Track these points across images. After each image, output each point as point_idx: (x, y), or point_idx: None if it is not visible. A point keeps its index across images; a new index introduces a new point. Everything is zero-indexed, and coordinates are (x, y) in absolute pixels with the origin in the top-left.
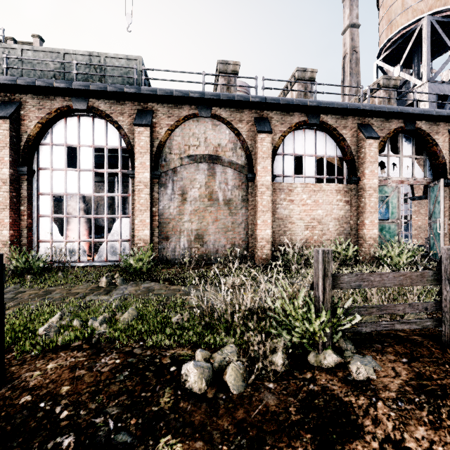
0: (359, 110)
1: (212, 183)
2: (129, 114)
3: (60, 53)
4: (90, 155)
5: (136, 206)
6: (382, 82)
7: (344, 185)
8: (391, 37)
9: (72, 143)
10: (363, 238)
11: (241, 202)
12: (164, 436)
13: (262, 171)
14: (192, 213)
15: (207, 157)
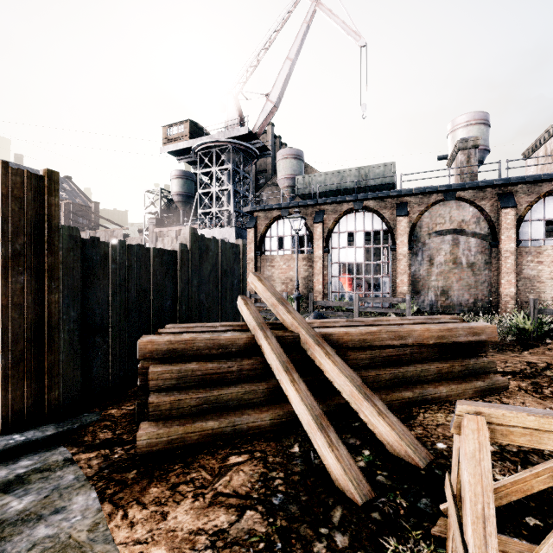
0: None
1: (456, 250)
2: (390, 207)
3: (341, 172)
4: (362, 237)
5: (397, 270)
6: None
7: None
8: None
9: (351, 230)
10: None
11: (484, 265)
12: None
13: (506, 239)
14: (438, 274)
15: (451, 231)
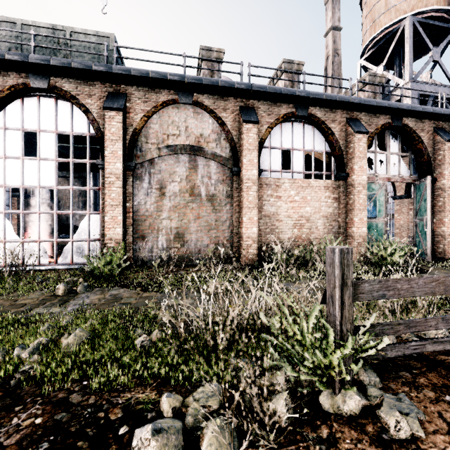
0: (348, 102)
1: (194, 176)
2: (99, 96)
3: (17, 23)
4: (52, 142)
5: (106, 201)
6: (368, 79)
7: (332, 182)
8: (374, 36)
9: (31, 128)
10: (352, 237)
11: (225, 198)
12: None
13: (248, 164)
14: (171, 209)
15: (188, 147)
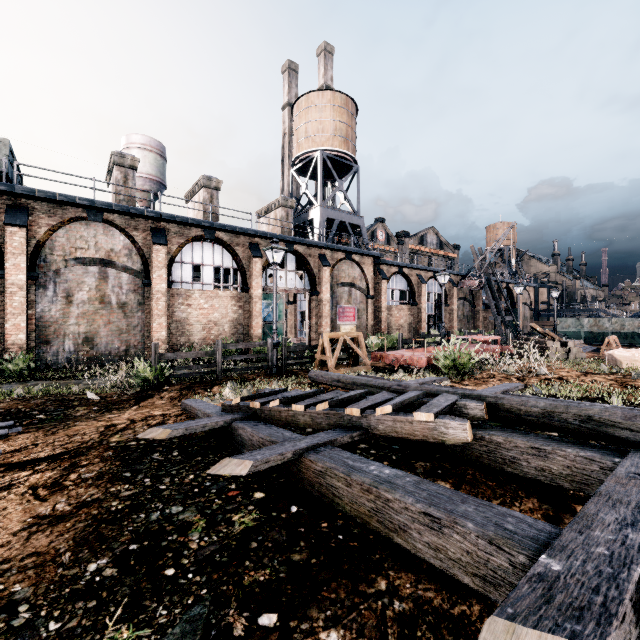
0: (247, 233)
1: (104, 286)
2: None
3: None
4: None
5: (8, 309)
6: (281, 202)
7: (238, 293)
8: (299, 156)
9: None
10: (251, 337)
11: (137, 306)
12: (78, 407)
13: (158, 279)
14: (80, 316)
15: (98, 261)
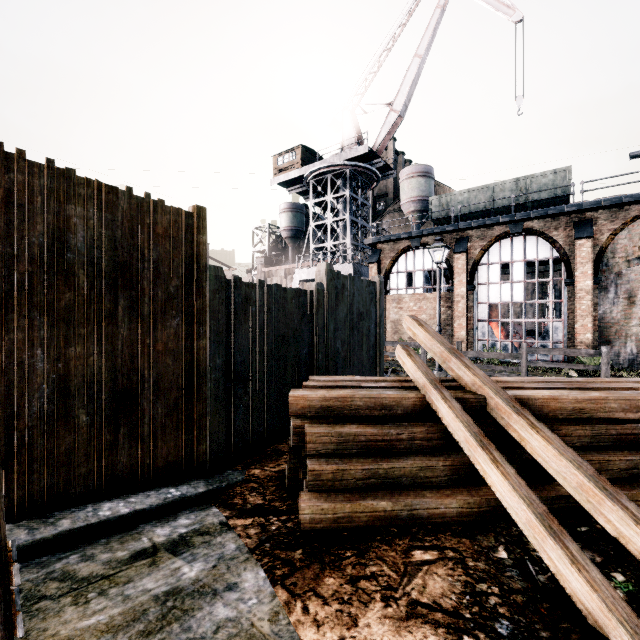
0: None
1: None
2: (564, 227)
3: (490, 187)
4: (521, 269)
5: (576, 312)
6: None
7: None
8: None
9: (505, 261)
10: None
11: None
12: None
13: None
14: None
15: None
